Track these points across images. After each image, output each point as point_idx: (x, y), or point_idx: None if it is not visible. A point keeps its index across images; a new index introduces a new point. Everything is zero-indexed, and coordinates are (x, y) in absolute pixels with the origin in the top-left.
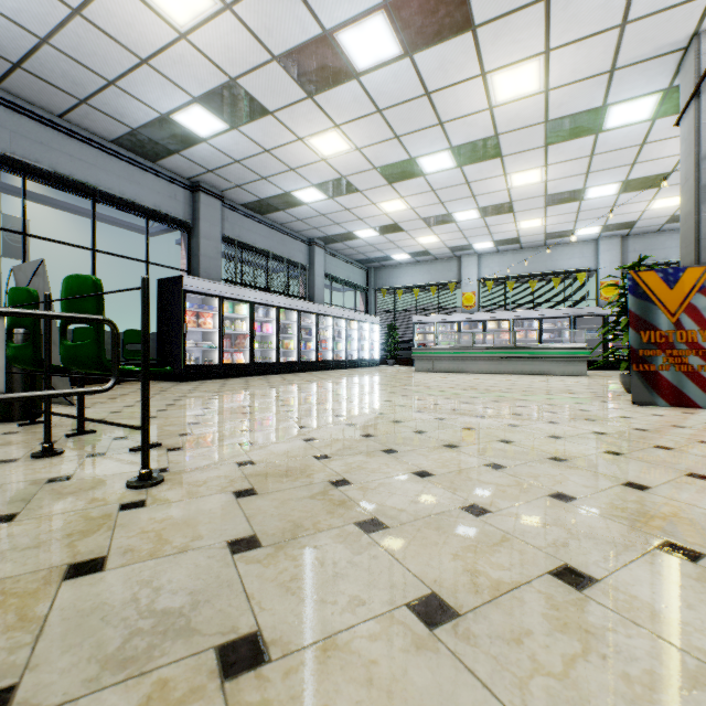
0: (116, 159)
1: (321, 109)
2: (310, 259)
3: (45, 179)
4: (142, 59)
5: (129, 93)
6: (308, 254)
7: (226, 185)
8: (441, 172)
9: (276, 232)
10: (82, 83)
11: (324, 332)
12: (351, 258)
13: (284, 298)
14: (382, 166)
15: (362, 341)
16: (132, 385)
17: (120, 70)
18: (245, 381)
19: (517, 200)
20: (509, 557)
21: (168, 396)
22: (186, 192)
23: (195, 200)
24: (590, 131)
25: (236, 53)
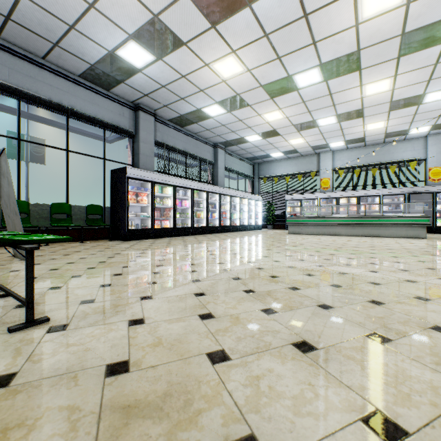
0: (82, 88)
1: (222, 37)
2: (215, 157)
3: (33, 101)
4: (90, 3)
5: (85, 34)
6: (213, 154)
7: (157, 106)
8: (311, 86)
9: (192, 139)
10: (52, 29)
11: (224, 206)
12: (242, 157)
13: (196, 183)
14: (266, 83)
15: (250, 212)
16: (91, 243)
17: (76, 15)
18: (168, 240)
19: (368, 106)
20: None
21: (106, 253)
22: (131, 111)
23: (137, 116)
24: (439, 41)
25: None
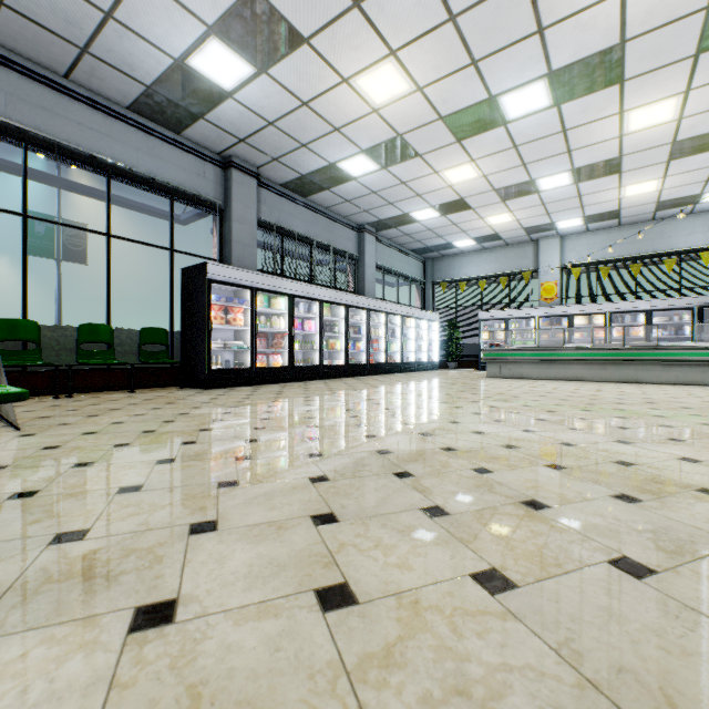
0: (134, 129)
1: (371, 26)
2: (360, 248)
3: (50, 151)
4: None
5: (132, 29)
6: (357, 242)
7: (262, 160)
8: (530, 117)
9: (321, 217)
10: (76, 20)
11: (376, 331)
12: (406, 248)
13: (328, 290)
14: (450, 113)
15: (419, 341)
16: (146, 393)
17: None
18: (279, 388)
19: (630, 153)
20: None
21: (164, 413)
22: (217, 169)
23: (227, 178)
24: None
25: None
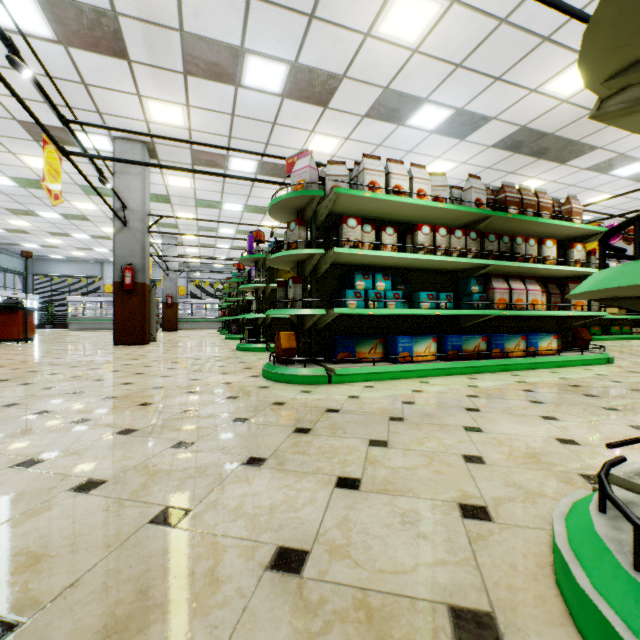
0: None
1: (20, 217)
2: None
3: None
4: None
5: None
6: None
7: None
8: (85, 238)
9: None
10: None
11: None
12: (12, 252)
13: None
14: (50, 231)
15: None
16: None
17: None
18: None
19: None
20: (80, 338)
21: None
22: None
23: None
24: None
25: None
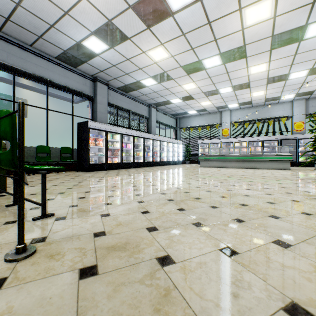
0: (57, 66)
1: (154, 35)
2: (149, 114)
3: (24, 75)
4: (65, 11)
5: (61, 31)
6: (148, 111)
7: (109, 78)
8: (214, 67)
9: (133, 101)
10: (38, 27)
11: (156, 148)
12: (168, 113)
13: (136, 132)
14: (184, 65)
15: (174, 152)
16: (64, 173)
17: (55, 18)
18: (117, 171)
19: (252, 81)
20: None
21: (77, 179)
22: (91, 82)
23: (95, 85)
24: (296, 40)
25: (110, 5)
